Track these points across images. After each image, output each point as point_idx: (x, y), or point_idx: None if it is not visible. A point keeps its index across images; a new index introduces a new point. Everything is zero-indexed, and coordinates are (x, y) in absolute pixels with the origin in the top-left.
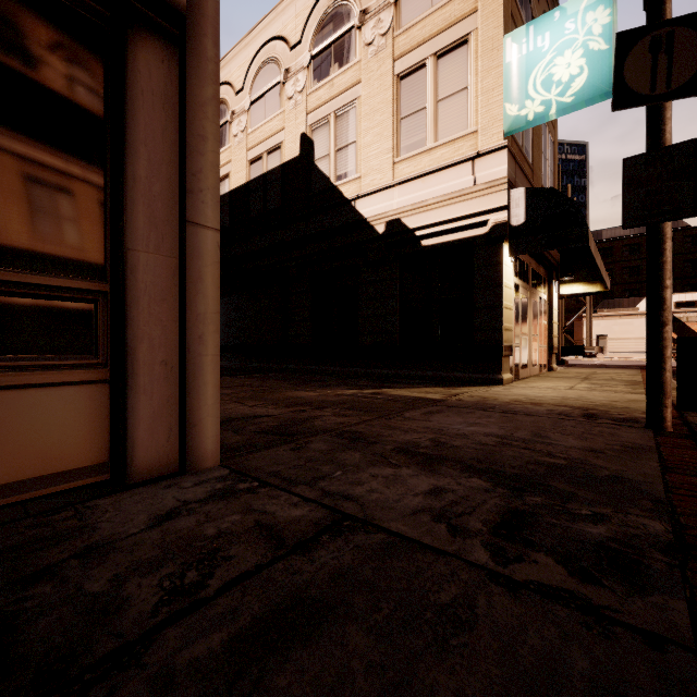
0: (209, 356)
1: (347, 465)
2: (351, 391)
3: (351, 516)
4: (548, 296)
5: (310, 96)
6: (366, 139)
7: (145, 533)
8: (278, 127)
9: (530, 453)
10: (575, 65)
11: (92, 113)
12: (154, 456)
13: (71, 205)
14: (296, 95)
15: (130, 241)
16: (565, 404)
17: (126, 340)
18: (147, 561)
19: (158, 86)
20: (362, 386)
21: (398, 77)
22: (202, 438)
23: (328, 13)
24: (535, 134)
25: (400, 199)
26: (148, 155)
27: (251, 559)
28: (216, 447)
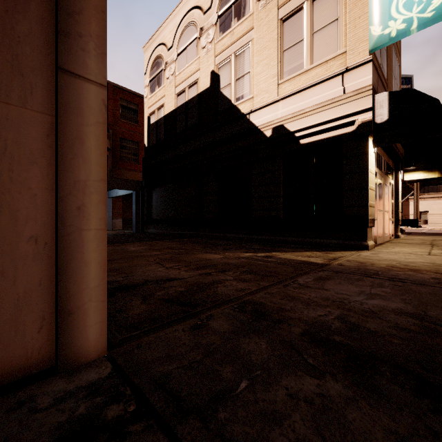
0: (92, 231)
1: (254, 365)
2: (247, 254)
3: None
4: (394, 182)
5: (217, 44)
6: (257, 69)
7: None
8: (195, 69)
9: None
10: None
11: None
12: (18, 353)
13: None
14: (208, 45)
15: None
16: None
17: None
18: None
19: None
20: (255, 249)
21: (281, 20)
22: (81, 327)
23: None
24: (388, 56)
25: (283, 110)
26: None
27: None
28: (101, 335)
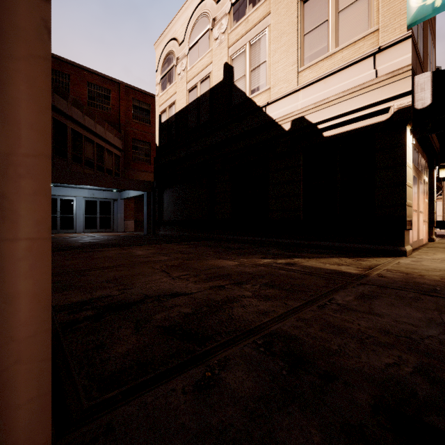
0: (21, 241)
1: None
2: (265, 260)
3: None
4: (428, 179)
5: (231, 34)
6: (274, 58)
7: None
8: (207, 62)
9: None
10: None
11: None
12: None
13: None
14: (220, 35)
15: None
16: None
17: None
18: None
19: None
20: (274, 254)
21: (301, 1)
22: None
23: None
24: (424, 37)
25: (303, 100)
26: None
27: None
28: (39, 418)
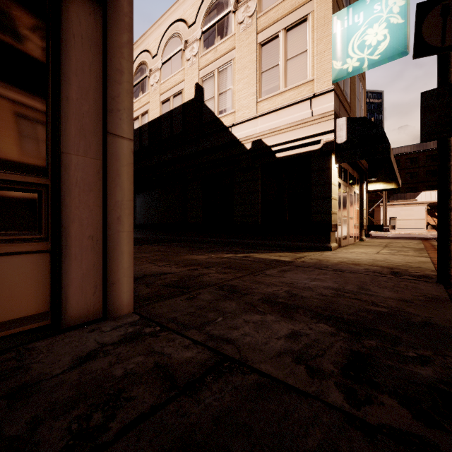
0: (125, 232)
1: (227, 312)
2: (228, 255)
3: (229, 358)
4: (359, 191)
5: (202, 58)
6: (238, 86)
7: (66, 373)
8: (180, 79)
9: (359, 302)
10: (381, 34)
11: (36, 51)
12: (83, 307)
13: (19, 119)
14: (192, 58)
15: (64, 146)
16: (376, 264)
17: (61, 220)
18: (63, 402)
19: (86, 32)
20: (236, 251)
21: (260, 45)
22: (119, 292)
23: (213, 3)
24: (351, 83)
25: (261, 126)
26: (78, 83)
27: (148, 400)
28: (130, 299)
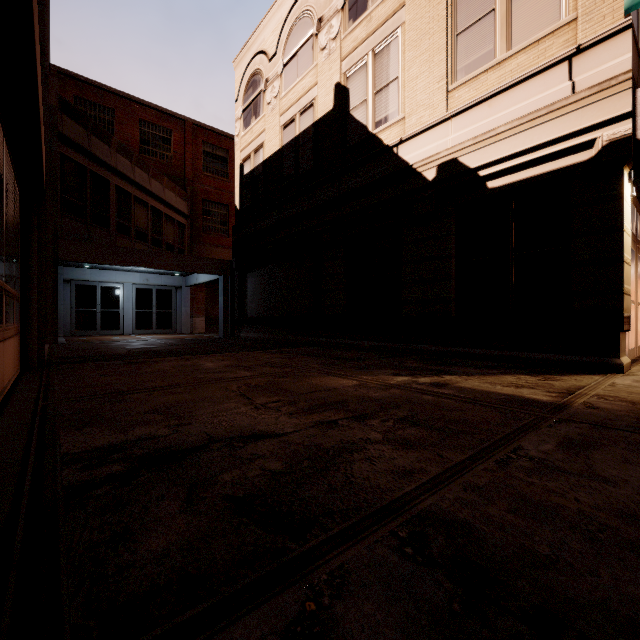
0: None
1: None
2: (400, 379)
3: None
4: None
5: (345, 40)
6: (411, 71)
7: None
8: (310, 84)
9: None
10: None
11: None
12: None
13: None
14: (330, 43)
15: None
16: None
17: None
18: None
19: None
20: (411, 369)
21: None
22: None
23: None
24: None
25: (456, 134)
26: None
27: None
28: None
